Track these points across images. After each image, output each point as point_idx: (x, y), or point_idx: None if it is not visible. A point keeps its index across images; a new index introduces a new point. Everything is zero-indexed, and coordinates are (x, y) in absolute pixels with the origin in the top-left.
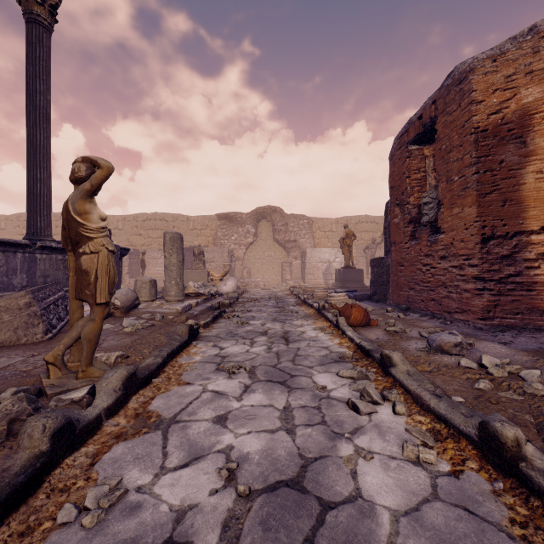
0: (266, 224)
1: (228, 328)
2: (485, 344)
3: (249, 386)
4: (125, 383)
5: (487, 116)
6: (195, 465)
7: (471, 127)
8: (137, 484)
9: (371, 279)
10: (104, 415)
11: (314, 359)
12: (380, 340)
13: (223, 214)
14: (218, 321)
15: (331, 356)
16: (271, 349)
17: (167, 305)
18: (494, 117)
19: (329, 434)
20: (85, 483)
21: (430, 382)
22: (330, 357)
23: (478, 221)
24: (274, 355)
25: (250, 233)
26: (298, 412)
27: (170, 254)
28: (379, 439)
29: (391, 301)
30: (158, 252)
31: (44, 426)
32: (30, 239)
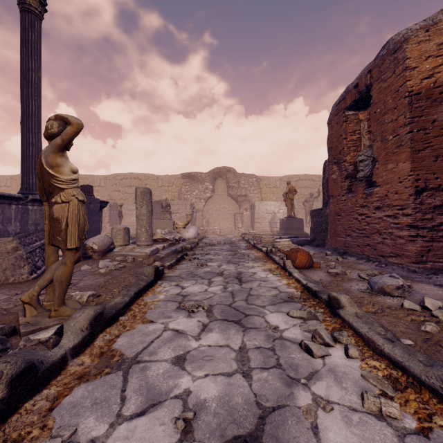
0: (221, 182)
1: (189, 269)
2: (422, 286)
3: (207, 325)
4: (92, 323)
5: (420, 80)
6: (152, 413)
7: (405, 91)
8: (91, 436)
9: (311, 227)
10: (69, 354)
11: (266, 299)
12: (324, 281)
13: (186, 174)
14: (181, 263)
15: (280, 296)
16: (226, 289)
17: (137, 249)
18: (427, 81)
19: (285, 379)
20: (40, 432)
21: (379, 324)
22: (279, 297)
23: (412, 175)
24: (230, 295)
25: (208, 189)
26: (253, 354)
27: (141, 206)
28: (336, 387)
29: (329, 246)
30: (133, 205)
31: (2, 372)
32: (23, 193)
